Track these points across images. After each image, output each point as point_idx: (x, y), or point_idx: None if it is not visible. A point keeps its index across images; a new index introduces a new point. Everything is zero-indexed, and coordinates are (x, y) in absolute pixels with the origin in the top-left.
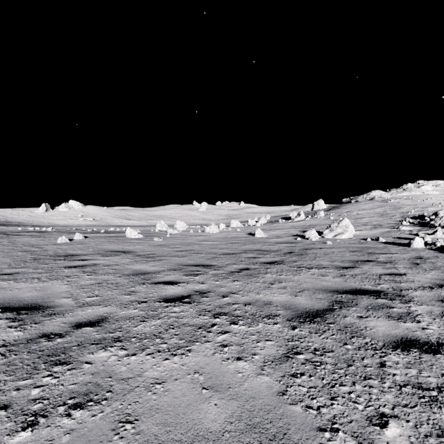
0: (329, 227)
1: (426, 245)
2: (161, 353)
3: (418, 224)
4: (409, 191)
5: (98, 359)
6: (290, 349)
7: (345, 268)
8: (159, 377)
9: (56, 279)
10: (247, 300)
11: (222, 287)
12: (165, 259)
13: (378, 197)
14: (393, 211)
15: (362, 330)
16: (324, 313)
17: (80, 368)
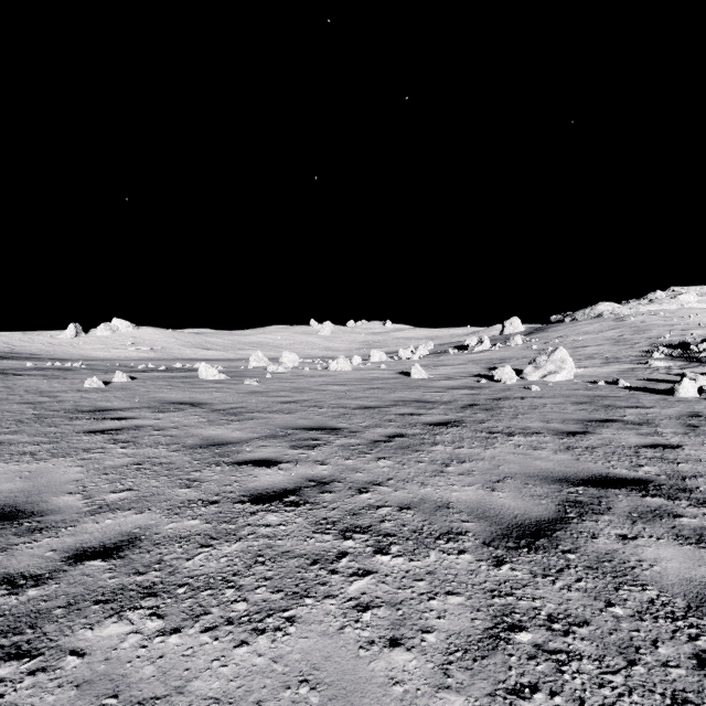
0: (534, 363)
1: (700, 393)
2: (232, 627)
3: (680, 357)
4: (659, 304)
5: (99, 643)
6: (498, 618)
7: (571, 433)
8: (221, 696)
9: (64, 456)
10: (404, 498)
11: (357, 471)
12: (260, 416)
13: (609, 313)
14: (634, 336)
15: (635, 569)
16: (551, 527)
17: (56, 667)
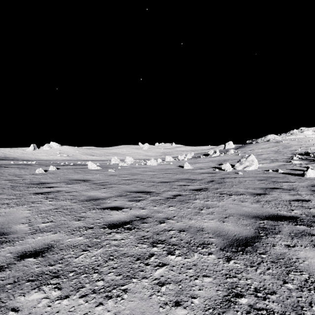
0: (239, 161)
1: None
2: (95, 295)
3: (305, 159)
4: (295, 135)
5: (26, 304)
6: (230, 290)
7: (258, 194)
8: None
9: (22, 205)
10: (181, 226)
11: (159, 212)
12: (115, 186)
13: (272, 139)
14: (284, 150)
15: (295, 263)
16: (253, 241)
17: None
